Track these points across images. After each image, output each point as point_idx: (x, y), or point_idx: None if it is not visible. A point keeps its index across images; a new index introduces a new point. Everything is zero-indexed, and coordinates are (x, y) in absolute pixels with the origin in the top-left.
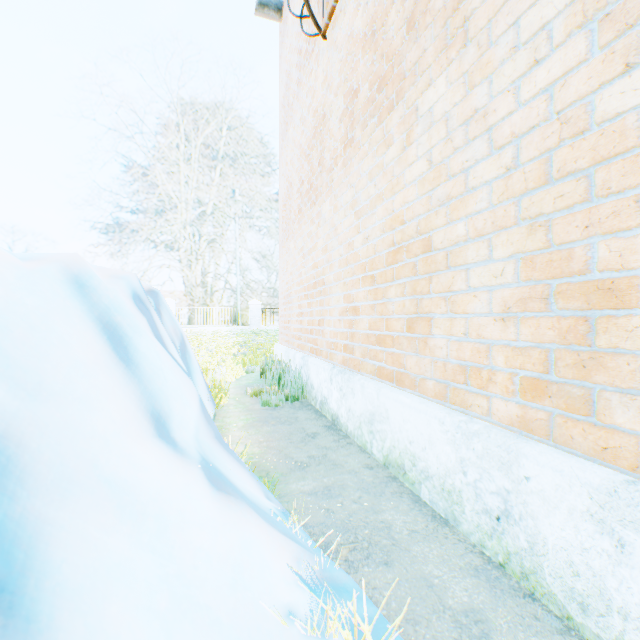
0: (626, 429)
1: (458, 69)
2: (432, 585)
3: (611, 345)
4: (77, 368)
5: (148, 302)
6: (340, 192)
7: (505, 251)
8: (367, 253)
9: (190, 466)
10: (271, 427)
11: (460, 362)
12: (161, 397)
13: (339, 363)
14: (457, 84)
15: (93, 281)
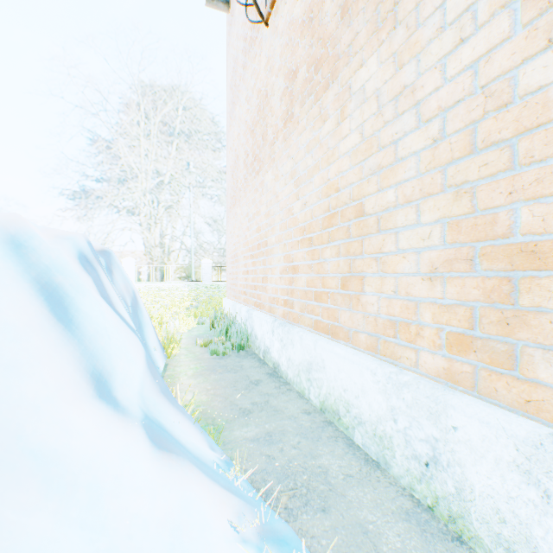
0: (548, 383)
1: (388, 49)
2: (367, 531)
3: (534, 304)
4: (5, 332)
5: (95, 262)
6: (281, 163)
7: (432, 216)
8: (305, 218)
9: (131, 426)
10: (218, 375)
11: (390, 317)
12: (103, 356)
13: (280, 316)
14: (387, 63)
15: (33, 241)
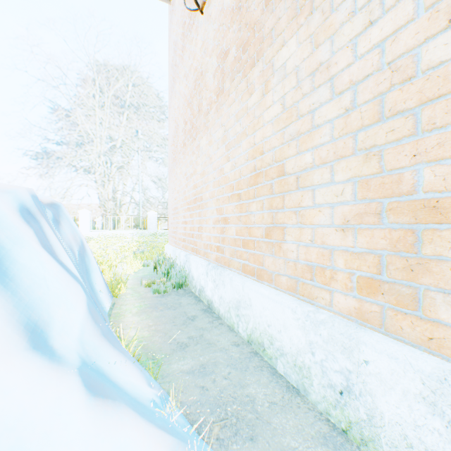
0: (448, 323)
1: (306, 31)
2: None
3: (436, 253)
4: None
5: (39, 214)
6: (214, 130)
7: (345, 175)
8: (234, 176)
9: (66, 375)
10: (159, 312)
11: (307, 262)
12: (40, 306)
13: (213, 260)
14: (305, 43)
15: None
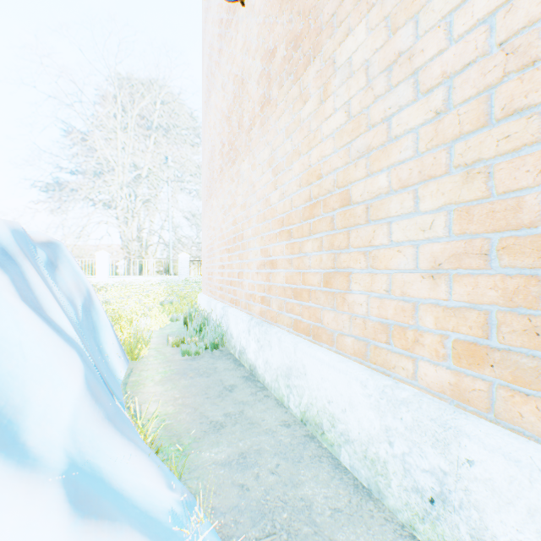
0: None
1: (380, 12)
2: None
3: None
4: None
5: (20, 255)
6: (258, 150)
7: (435, 202)
8: (284, 208)
9: (42, 487)
10: (189, 380)
11: (381, 320)
12: (9, 385)
13: (257, 314)
14: (379, 28)
15: None
